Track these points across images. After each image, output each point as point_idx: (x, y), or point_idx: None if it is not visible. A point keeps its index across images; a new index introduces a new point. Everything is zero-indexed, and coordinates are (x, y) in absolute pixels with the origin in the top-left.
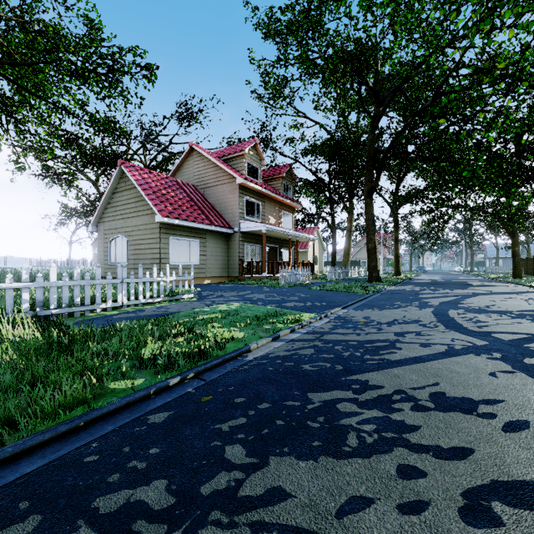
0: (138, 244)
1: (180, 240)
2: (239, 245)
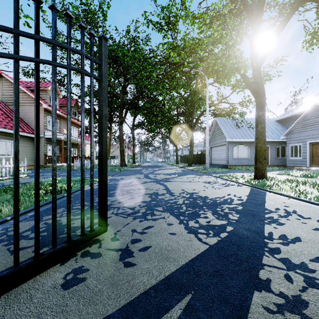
0: None
1: None
2: (44, 146)
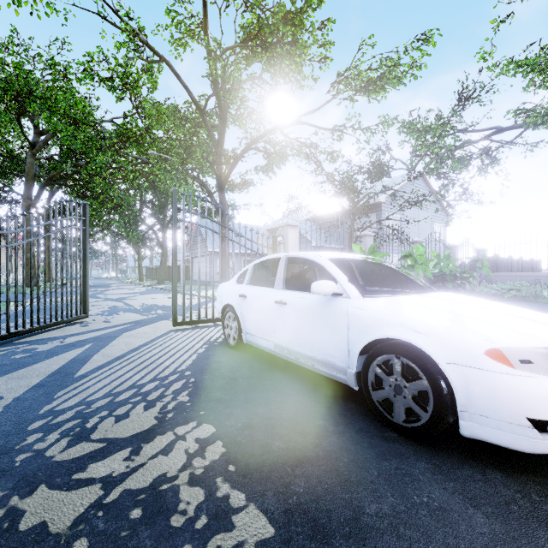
0: None
1: None
2: None
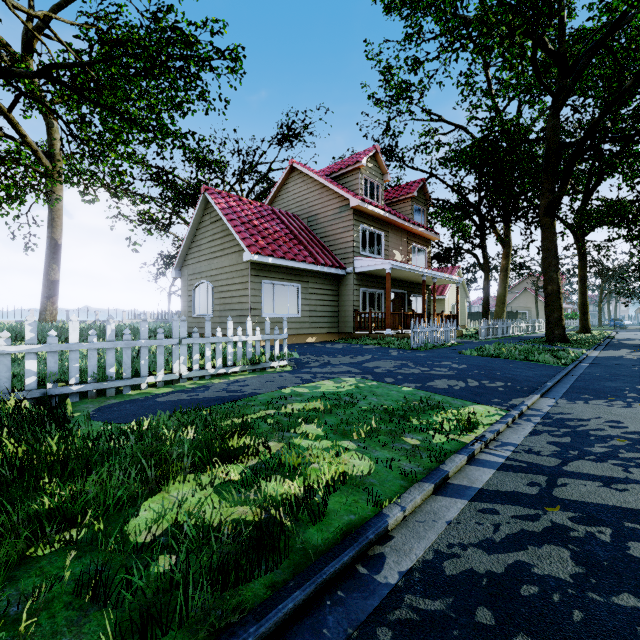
0: (224, 292)
1: (275, 285)
2: (352, 291)
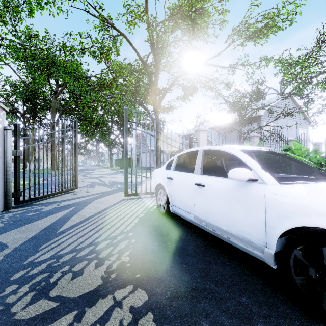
0: None
1: None
2: None
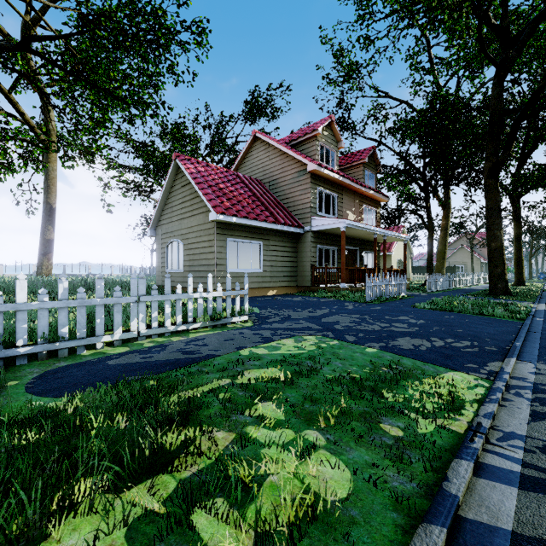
0: (192, 249)
1: (239, 243)
2: (310, 248)
